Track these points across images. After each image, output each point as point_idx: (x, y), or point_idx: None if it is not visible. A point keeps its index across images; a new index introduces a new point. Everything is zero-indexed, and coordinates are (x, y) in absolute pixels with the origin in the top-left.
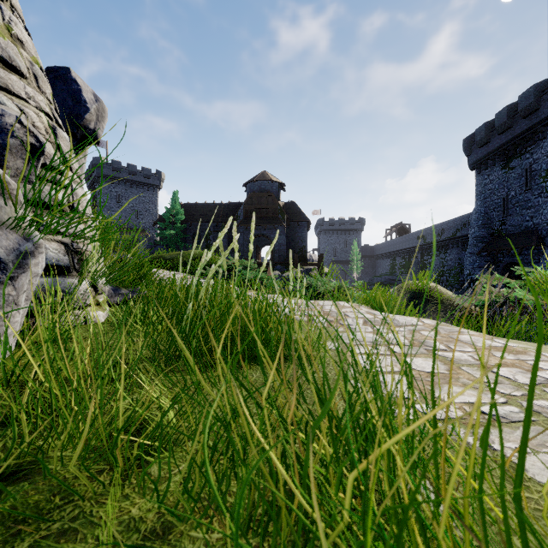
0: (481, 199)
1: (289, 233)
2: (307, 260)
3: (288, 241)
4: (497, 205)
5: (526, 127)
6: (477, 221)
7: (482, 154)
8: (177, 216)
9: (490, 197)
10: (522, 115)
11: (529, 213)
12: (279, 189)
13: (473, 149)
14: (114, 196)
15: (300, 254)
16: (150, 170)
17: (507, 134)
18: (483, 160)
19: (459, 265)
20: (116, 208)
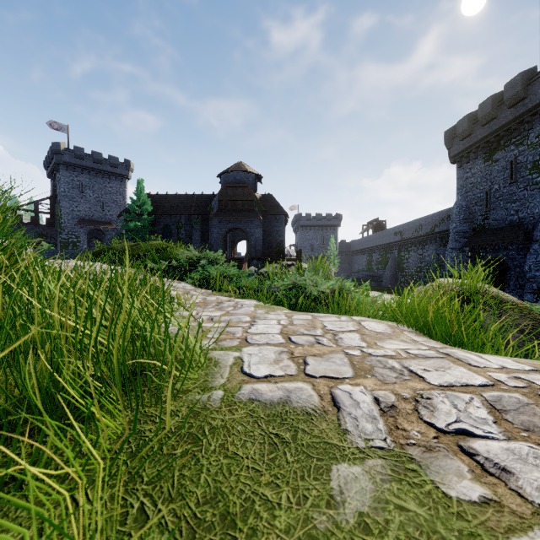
0: (462, 193)
1: (266, 227)
2: (285, 256)
3: (265, 236)
4: (480, 199)
5: (511, 117)
6: (458, 215)
7: (464, 147)
8: (145, 207)
9: (472, 191)
10: (508, 104)
11: (514, 207)
12: (256, 181)
13: (455, 142)
14: (76, 185)
15: (277, 249)
16: (117, 159)
17: (491, 125)
18: (465, 153)
19: (437, 261)
20: (78, 198)
